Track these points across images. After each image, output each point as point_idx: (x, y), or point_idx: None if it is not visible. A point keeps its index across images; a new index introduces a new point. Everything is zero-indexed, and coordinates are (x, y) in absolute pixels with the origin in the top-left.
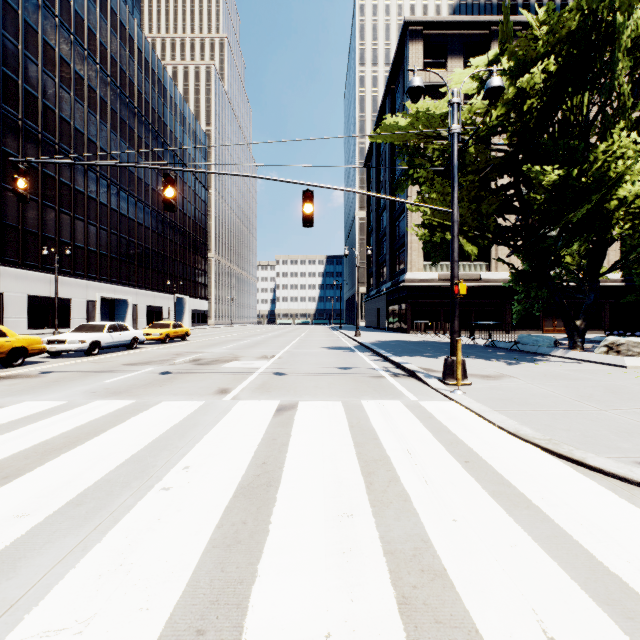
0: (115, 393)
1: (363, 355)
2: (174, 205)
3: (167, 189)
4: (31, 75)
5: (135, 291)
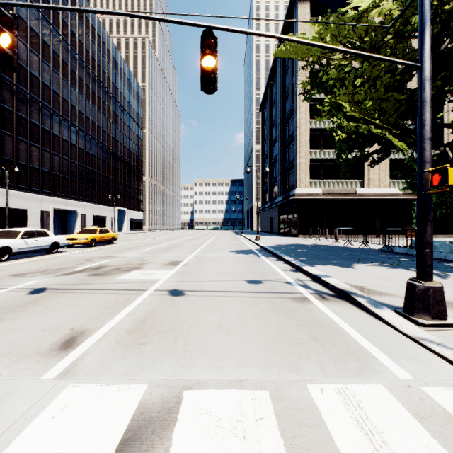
0: None
1: (269, 261)
2: (11, 57)
3: (2, 34)
4: None
5: (83, 204)
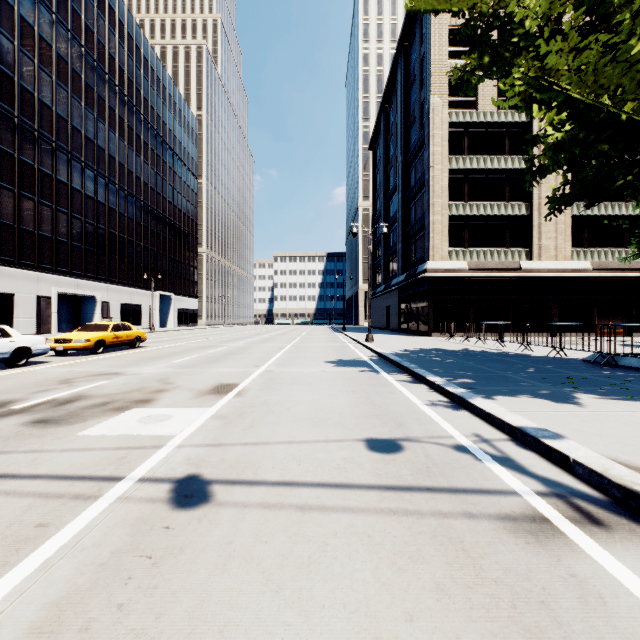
0: None
1: (398, 384)
2: None
3: None
4: None
5: (105, 286)
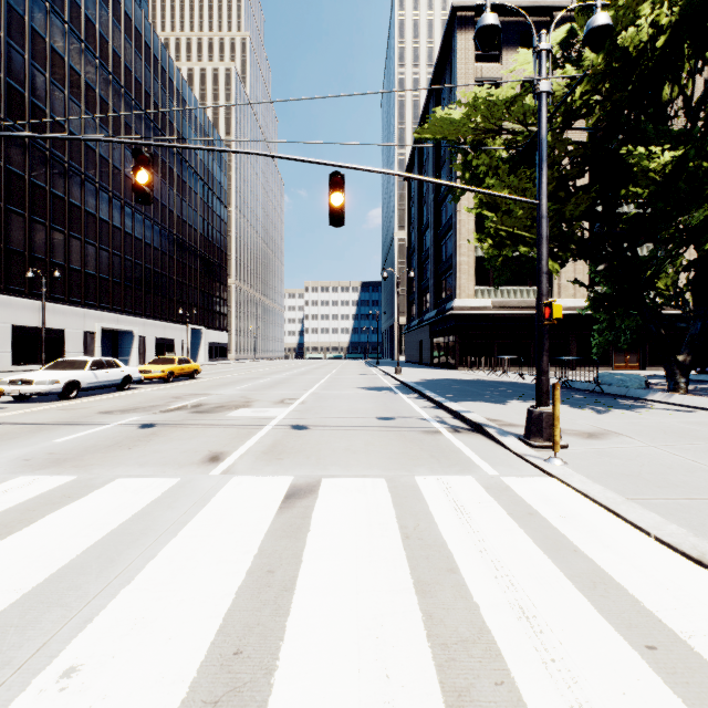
0: (56, 462)
1: (408, 399)
2: (149, 194)
3: (139, 172)
4: (16, 68)
5: (142, 321)
